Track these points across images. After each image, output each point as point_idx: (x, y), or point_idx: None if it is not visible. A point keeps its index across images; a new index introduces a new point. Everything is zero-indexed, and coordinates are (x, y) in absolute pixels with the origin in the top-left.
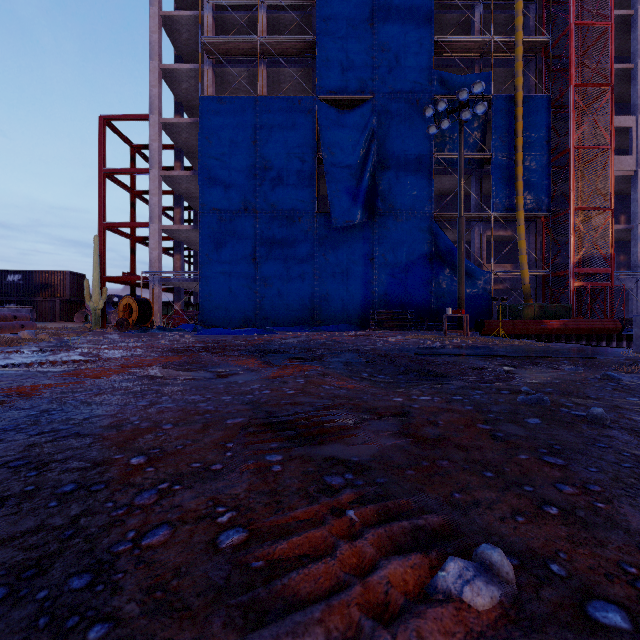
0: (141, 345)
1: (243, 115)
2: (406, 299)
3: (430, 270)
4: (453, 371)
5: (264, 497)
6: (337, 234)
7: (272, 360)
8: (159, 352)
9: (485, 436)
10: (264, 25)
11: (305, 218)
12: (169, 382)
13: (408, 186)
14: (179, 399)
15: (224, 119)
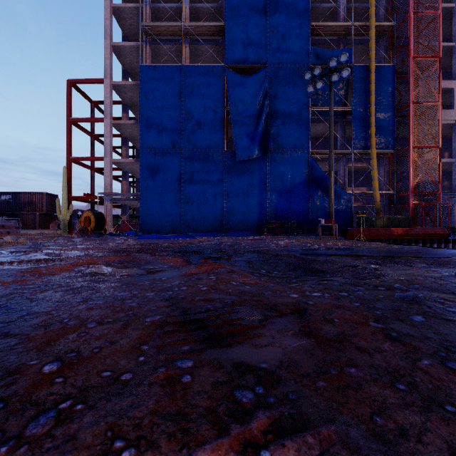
0: (94, 247)
1: (172, 79)
2: (290, 213)
3: (307, 192)
4: (333, 269)
5: (169, 423)
6: (240, 165)
7: (191, 259)
8: (106, 252)
9: (381, 336)
10: (187, 14)
11: (217, 154)
12: (107, 278)
13: (292, 131)
14: (110, 295)
15: (158, 82)
